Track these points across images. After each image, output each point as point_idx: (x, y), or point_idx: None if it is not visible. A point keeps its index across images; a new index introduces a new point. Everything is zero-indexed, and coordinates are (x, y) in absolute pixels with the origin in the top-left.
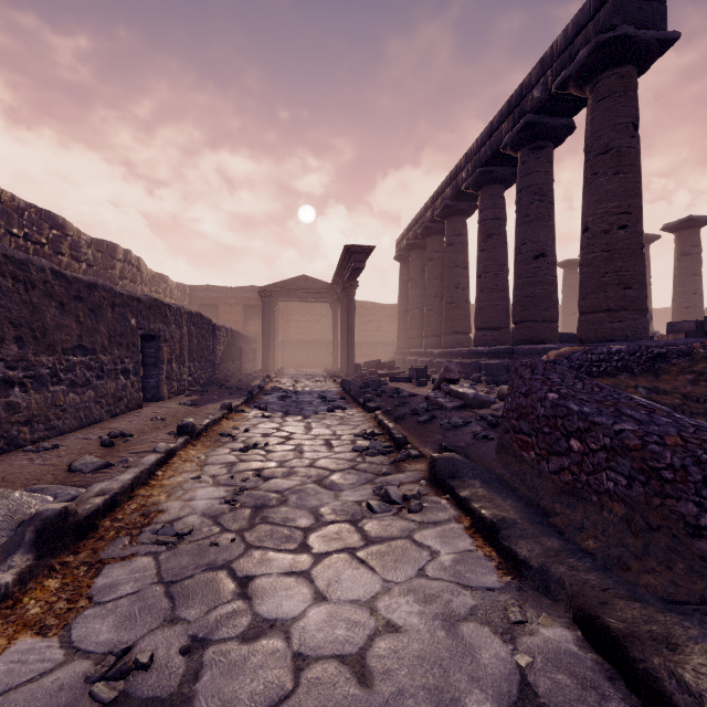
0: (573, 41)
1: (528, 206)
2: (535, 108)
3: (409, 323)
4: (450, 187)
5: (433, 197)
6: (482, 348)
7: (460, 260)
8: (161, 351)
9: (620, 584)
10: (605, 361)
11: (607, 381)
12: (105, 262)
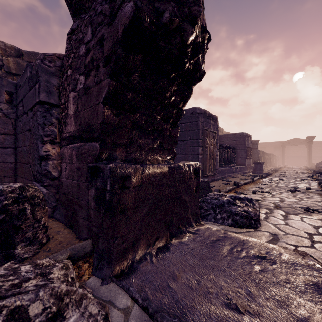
0: None
1: None
2: None
3: None
4: None
5: None
6: None
7: None
8: (270, 160)
9: None
10: None
11: None
12: None
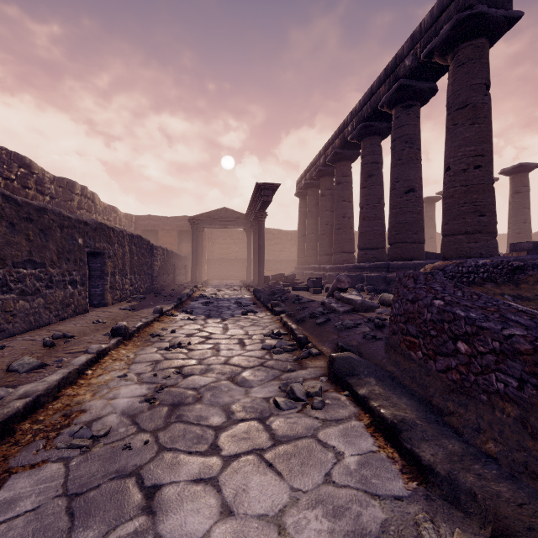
0: (438, 19)
1: (401, 151)
2: (406, 74)
3: (306, 244)
4: (338, 138)
5: (325, 146)
6: (364, 264)
7: (346, 195)
8: (106, 266)
9: (534, 498)
10: (474, 273)
11: (476, 290)
12: (65, 195)
